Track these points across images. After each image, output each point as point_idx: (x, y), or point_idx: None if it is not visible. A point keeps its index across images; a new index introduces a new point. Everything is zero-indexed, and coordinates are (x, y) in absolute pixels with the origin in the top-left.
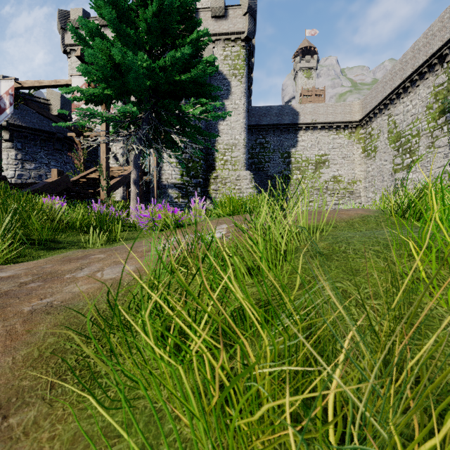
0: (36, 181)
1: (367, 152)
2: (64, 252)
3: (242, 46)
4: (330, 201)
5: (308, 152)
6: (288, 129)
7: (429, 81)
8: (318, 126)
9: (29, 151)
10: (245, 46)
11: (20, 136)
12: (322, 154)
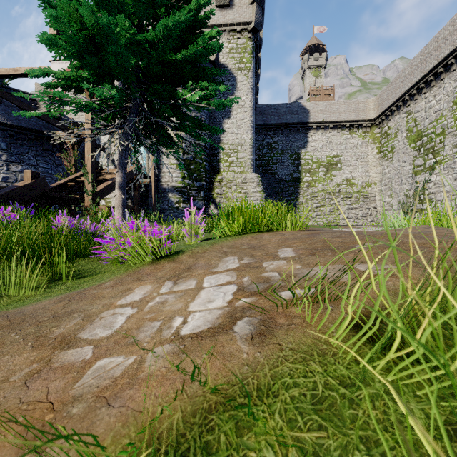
0: None
1: (383, 152)
2: None
3: (249, 38)
4: (343, 205)
5: (319, 153)
6: (298, 128)
7: (456, 74)
8: (330, 125)
9: (15, 152)
10: (252, 38)
11: (5, 134)
12: (334, 155)
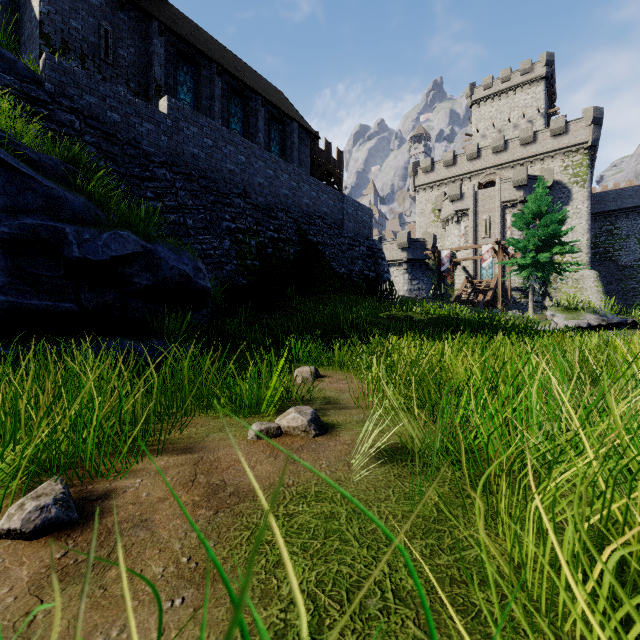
0: (417, 292)
1: None
2: None
3: (585, 154)
4: None
5: None
6: None
7: None
8: None
9: (414, 273)
10: (588, 153)
11: (410, 265)
12: None
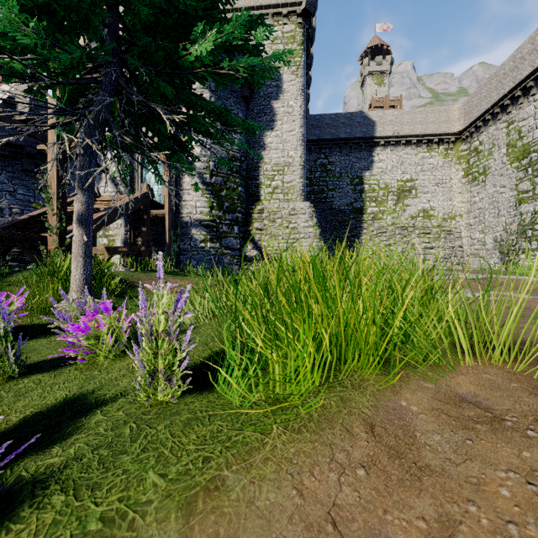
0: None
1: (471, 175)
2: None
3: (299, 24)
4: (419, 244)
5: (387, 177)
6: (360, 144)
7: None
8: (402, 140)
9: None
10: (303, 24)
11: None
12: (407, 179)
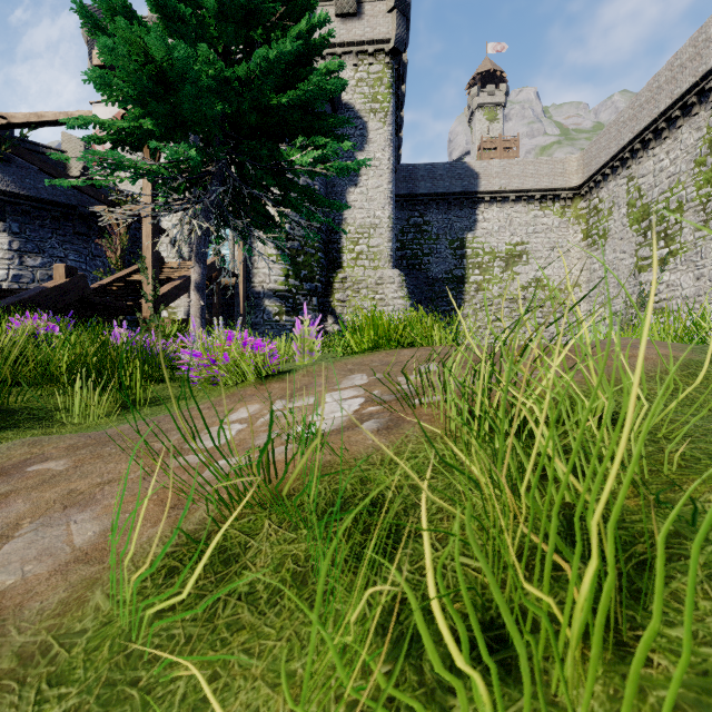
0: None
1: (591, 238)
2: (9, 437)
3: (387, 64)
4: (531, 319)
5: (494, 239)
6: (461, 200)
7: (699, 119)
8: (511, 196)
9: (32, 236)
10: (392, 64)
11: (17, 211)
12: (517, 242)
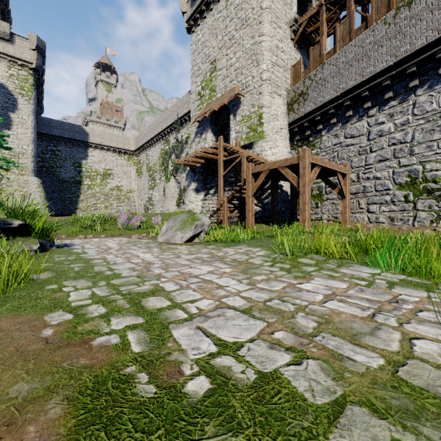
0: None
1: (138, 173)
2: None
3: (31, 73)
4: (114, 203)
5: (97, 166)
6: (79, 144)
7: (159, 145)
8: (105, 147)
9: None
10: (34, 74)
11: None
12: (108, 168)
